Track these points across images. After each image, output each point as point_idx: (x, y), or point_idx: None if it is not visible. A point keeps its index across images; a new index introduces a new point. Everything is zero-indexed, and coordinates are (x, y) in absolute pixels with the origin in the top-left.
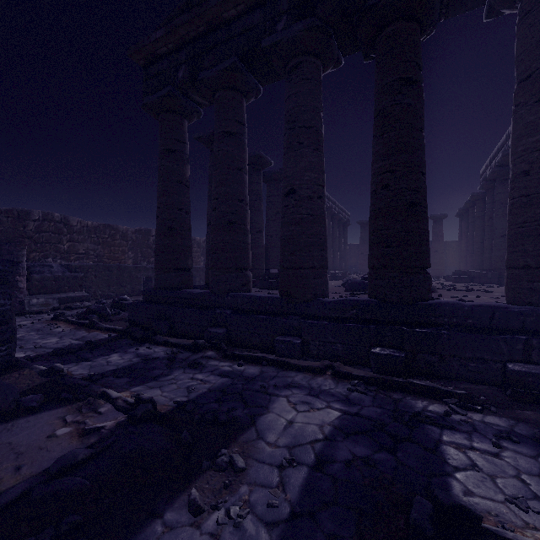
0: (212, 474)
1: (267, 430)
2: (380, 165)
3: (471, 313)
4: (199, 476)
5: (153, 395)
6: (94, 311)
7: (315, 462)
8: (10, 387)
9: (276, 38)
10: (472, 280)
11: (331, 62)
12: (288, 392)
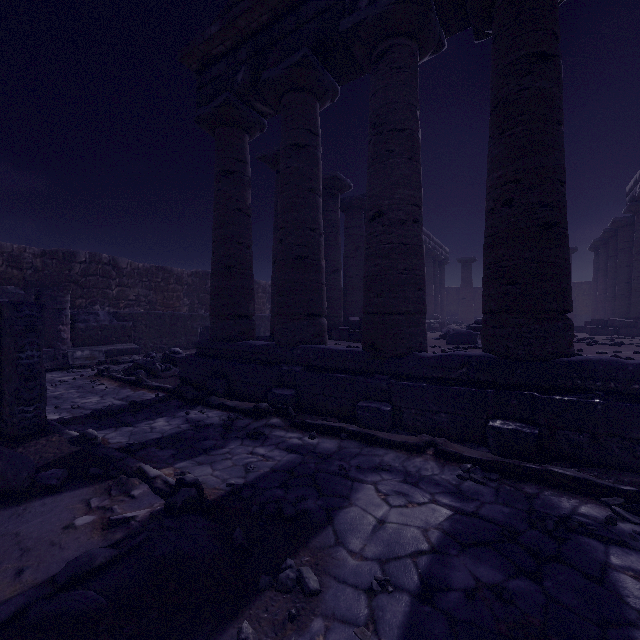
0: (272, 596)
1: (350, 532)
2: (499, 174)
3: (638, 375)
4: (255, 598)
5: (201, 474)
6: (142, 366)
7: (419, 588)
8: (24, 460)
9: (358, 17)
10: (617, 331)
11: (430, 44)
12: (377, 477)
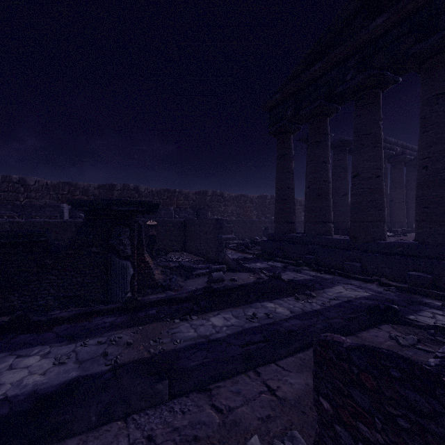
0: (303, 295)
1: (328, 292)
2: (421, 154)
3: None
4: (298, 295)
5: None
6: (243, 244)
7: (346, 301)
8: (234, 262)
9: (345, 86)
10: None
11: (388, 85)
12: (345, 285)
